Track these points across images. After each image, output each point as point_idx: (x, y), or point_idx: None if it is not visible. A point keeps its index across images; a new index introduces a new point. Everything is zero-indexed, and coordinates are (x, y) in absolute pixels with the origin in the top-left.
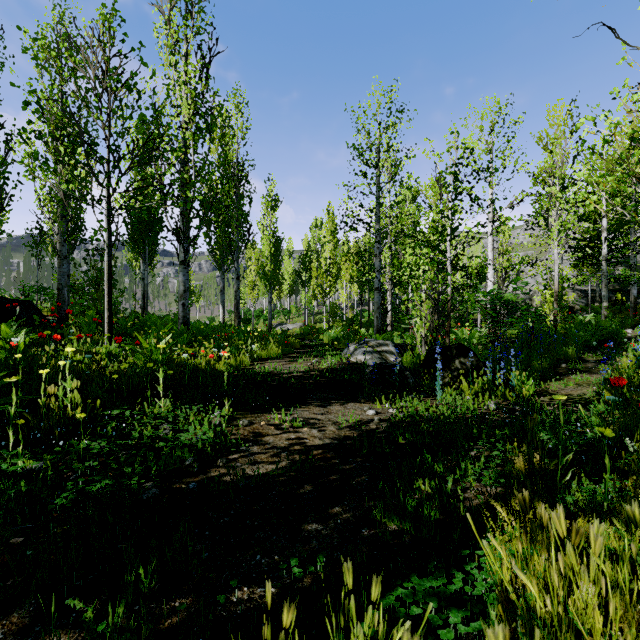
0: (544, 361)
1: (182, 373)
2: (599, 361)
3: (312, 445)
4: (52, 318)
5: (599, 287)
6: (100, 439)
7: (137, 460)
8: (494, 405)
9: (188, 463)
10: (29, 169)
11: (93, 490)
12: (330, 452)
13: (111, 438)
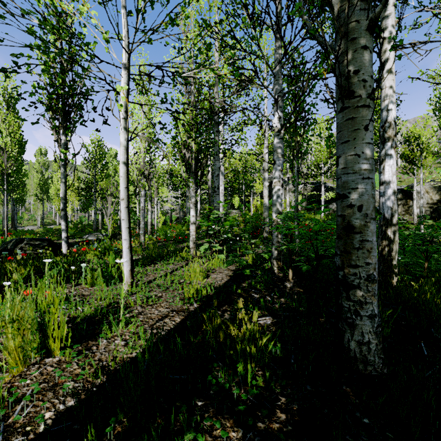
0: None
1: None
2: None
3: None
4: None
5: None
6: None
7: None
8: None
9: None
10: None
11: None
12: None
13: None
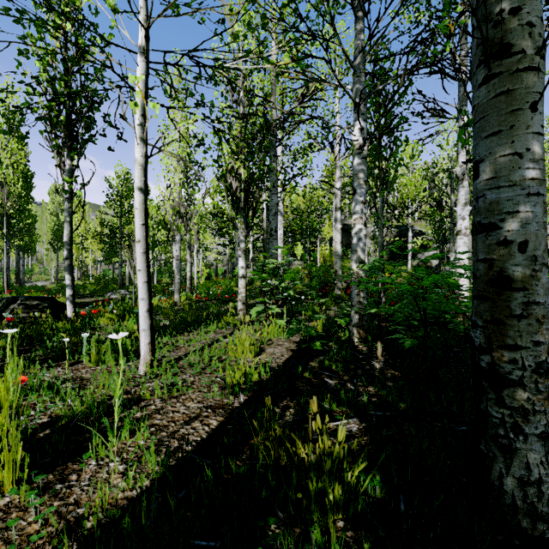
0: None
1: None
2: None
3: None
4: None
5: None
6: None
7: None
8: None
9: None
10: None
11: None
12: None
13: None
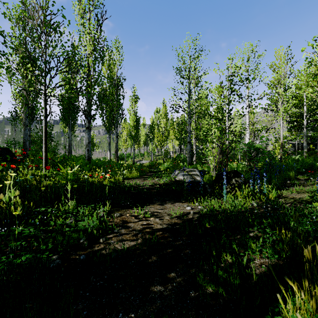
0: (278, 179)
1: (84, 186)
2: (306, 179)
3: (156, 228)
4: (18, 157)
5: (301, 142)
6: (30, 226)
7: (50, 240)
8: (256, 204)
9: (82, 241)
10: (1, 75)
11: (16, 263)
12: (166, 233)
13: (37, 225)
